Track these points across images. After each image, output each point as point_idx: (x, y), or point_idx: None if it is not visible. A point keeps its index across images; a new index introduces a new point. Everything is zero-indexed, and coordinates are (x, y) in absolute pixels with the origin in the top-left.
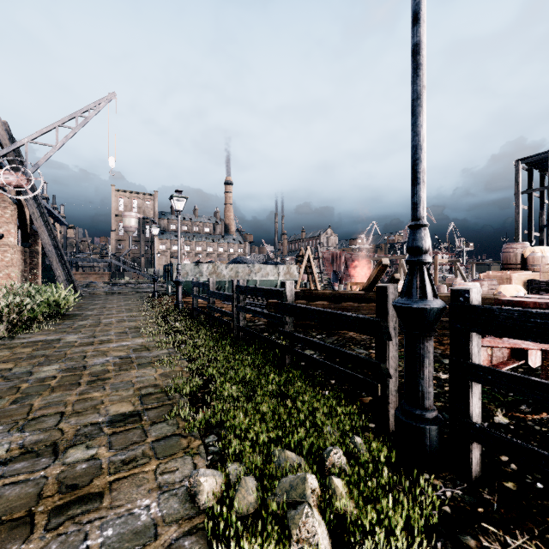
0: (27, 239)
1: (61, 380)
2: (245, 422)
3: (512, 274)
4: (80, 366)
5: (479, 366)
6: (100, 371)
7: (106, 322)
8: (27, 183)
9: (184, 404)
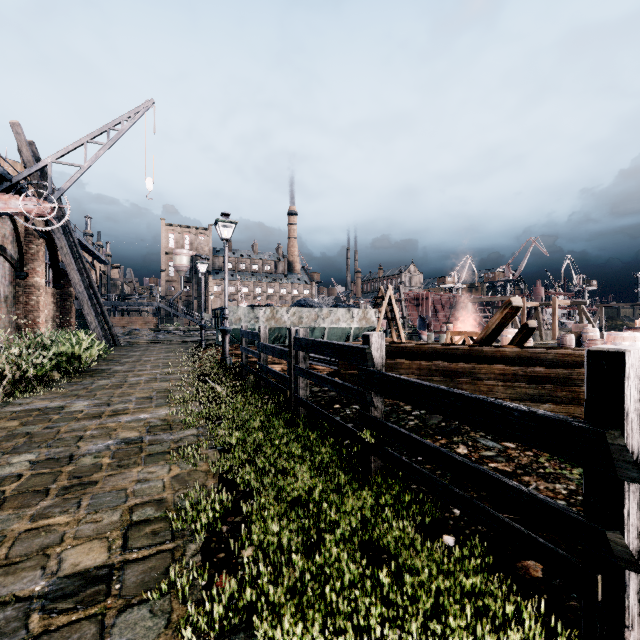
0: (59, 280)
1: (25, 483)
2: (297, 634)
3: None
4: (65, 456)
5: None
6: (90, 466)
7: (132, 382)
8: (51, 211)
9: (193, 552)
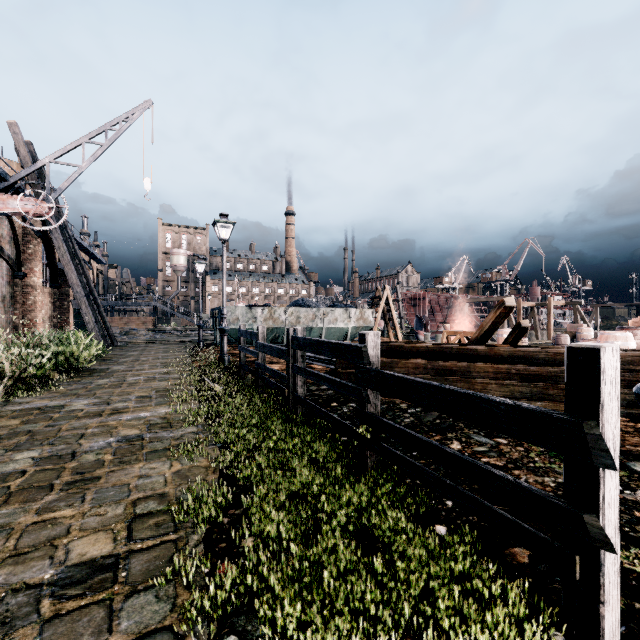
0: (57, 279)
1: (29, 479)
2: (296, 615)
3: None
4: (67, 453)
5: None
6: (92, 462)
7: (131, 382)
8: (49, 211)
9: (196, 542)
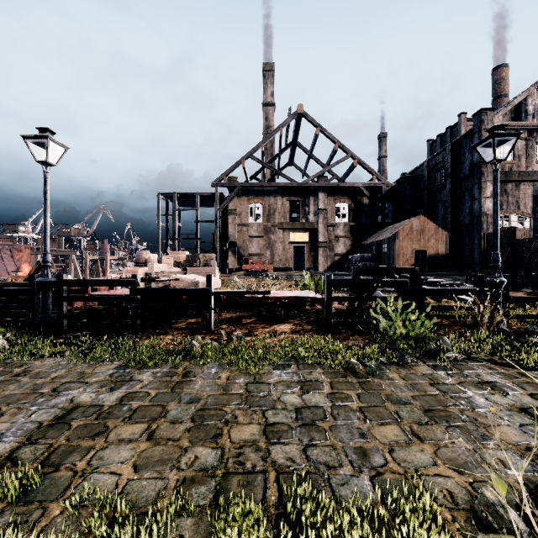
0: None
1: None
2: None
3: (138, 269)
4: None
5: (65, 296)
6: None
7: None
8: None
9: None
